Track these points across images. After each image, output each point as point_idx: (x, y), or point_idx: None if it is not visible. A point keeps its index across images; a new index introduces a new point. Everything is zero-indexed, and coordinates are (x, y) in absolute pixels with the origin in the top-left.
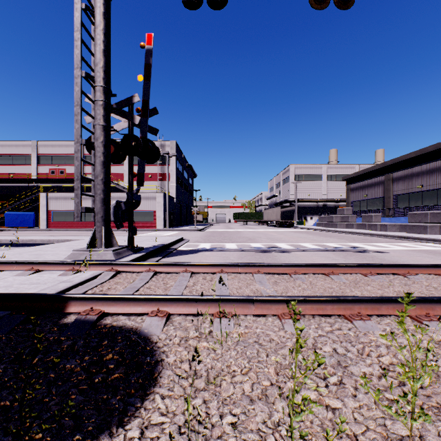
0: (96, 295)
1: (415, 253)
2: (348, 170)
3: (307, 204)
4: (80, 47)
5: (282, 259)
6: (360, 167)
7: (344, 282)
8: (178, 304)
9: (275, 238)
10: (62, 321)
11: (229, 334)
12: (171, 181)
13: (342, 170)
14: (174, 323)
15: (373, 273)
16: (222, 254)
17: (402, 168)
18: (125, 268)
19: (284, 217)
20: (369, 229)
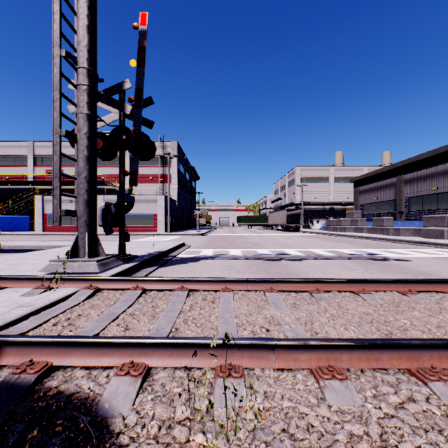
0: (41, 338)
1: (441, 261)
2: (355, 172)
3: (313, 207)
4: (59, 21)
5: (295, 269)
6: (367, 169)
7: (381, 303)
8: (162, 352)
9: (283, 243)
10: None
11: (240, 413)
12: (173, 183)
13: (349, 172)
14: (155, 386)
15: (412, 291)
16: (226, 263)
17: (413, 170)
18: (107, 284)
19: (290, 220)
20: (380, 234)
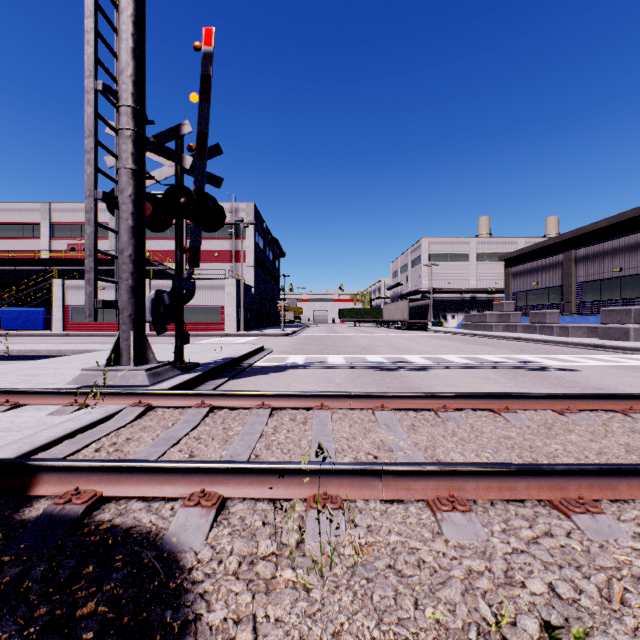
0: (88, 462)
1: (621, 371)
2: (507, 246)
3: (447, 296)
4: (94, 42)
5: (417, 382)
6: (524, 242)
7: (528, 425)
8: (240, 480)
9: (403, 346)
10: (19, 514)
11: (337, 548)
12: (248, 262)
13: (498, 246)
14: (232, 519)
15: (572, 409)
16: (323, 373)
17: (589, 243)
18: (162, 400)
19: (414, 315)
20: (541, 334)
